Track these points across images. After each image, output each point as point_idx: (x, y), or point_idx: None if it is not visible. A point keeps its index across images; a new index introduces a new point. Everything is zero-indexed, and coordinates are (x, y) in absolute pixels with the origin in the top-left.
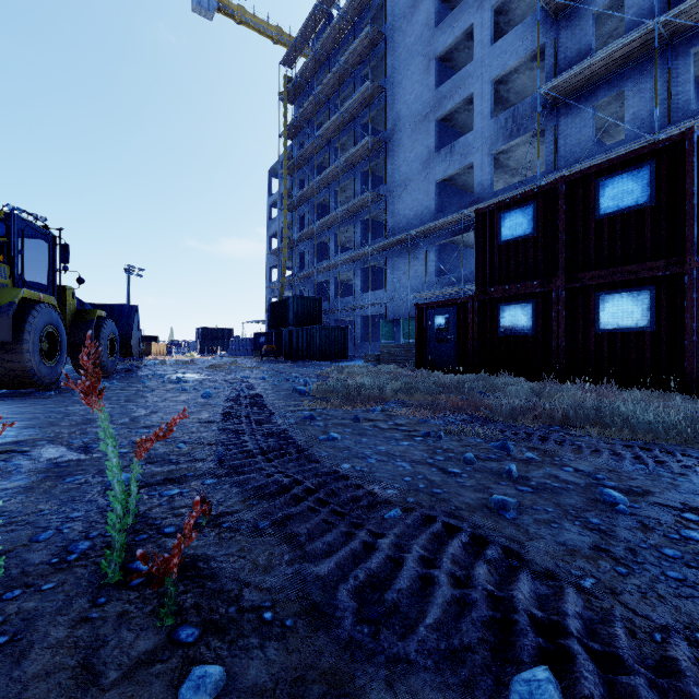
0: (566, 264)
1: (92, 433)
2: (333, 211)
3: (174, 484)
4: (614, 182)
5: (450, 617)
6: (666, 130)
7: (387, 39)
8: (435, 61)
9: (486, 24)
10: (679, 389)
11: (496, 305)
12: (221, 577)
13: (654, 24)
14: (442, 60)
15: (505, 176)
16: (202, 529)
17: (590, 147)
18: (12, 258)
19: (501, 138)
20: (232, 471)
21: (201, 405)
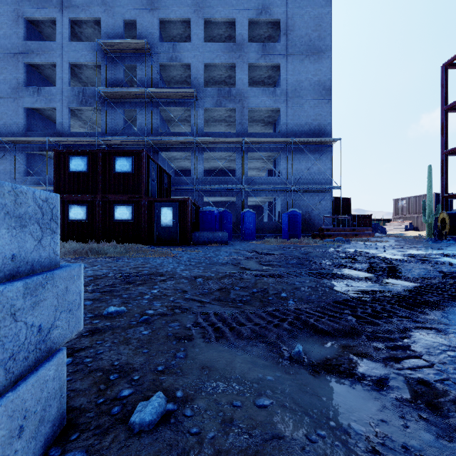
0: (102, 190)
1: None
2: None
3: None
4: (120, 160)
5: None
6: (151, 136)
7: None
8: (24, 20)
9: (65, 25)
10: (140, 243)
11: (67, 204)
12: None
13: (145, 90)
14: (31, 22)
15: (79, 122)
16: None
17: (123, 129)
18: None
19: (76, 101)
20: None
21: None
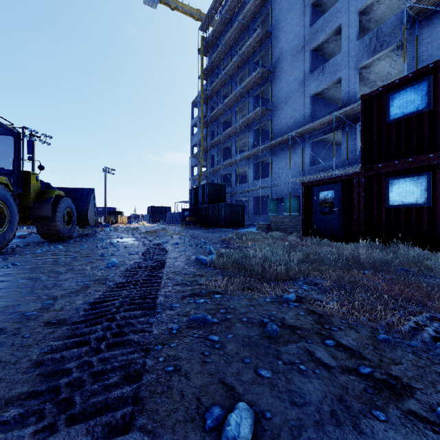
0: None
1: None
2: (234, 125)
3: None
4: None
5: None
6: None
7: None
8: (309, 6)
9: None
10: None
11: (384, 179)
12: None
13: None
14: (315, 6)
15: (364, 88)
16: None
17: None
18: None
19: (366, 54)
20: None
21: (92, 281)
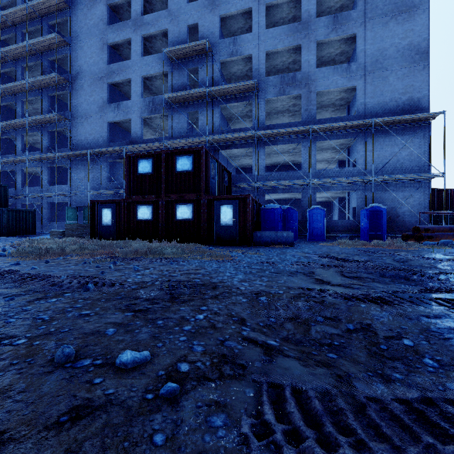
0: (165, 190)
1: None
2: (20, 116)
3: None
4: (182, 159)
5: (75, 285)
6: (212, 135)
7: (71, 11)
8: (107, 46)
9: (139, 43)
10: (200, 242)
11: (136, 205)
12: (2, 294)
13: (206, 90)
14: (113, 47)
15: (151, 130)
16: None
17: (186, 132)
18: None
19: (147, 111)
20: None
21: None
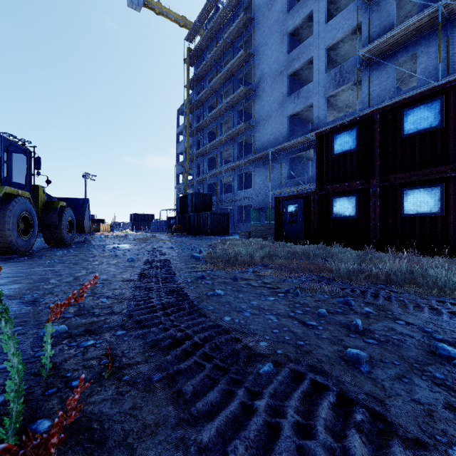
0: (380, 169)
1: (42, 289)
2: (219, 136)
3: (91, 335)
4: (414, 112)
5: None
6: (446, 79)
7: (255, 22)
8: (287, 36)
9: (322, 10)
10: None
11: (330, 197)
12: (110, 441)
13: (438, 6)
14: (292, 35)
15: (334, 112)
16: (104, 382)
17: (393, 91)
18: (0, 166)
19: (332, 86)
20: (136, 325)
21: (126, 267)
